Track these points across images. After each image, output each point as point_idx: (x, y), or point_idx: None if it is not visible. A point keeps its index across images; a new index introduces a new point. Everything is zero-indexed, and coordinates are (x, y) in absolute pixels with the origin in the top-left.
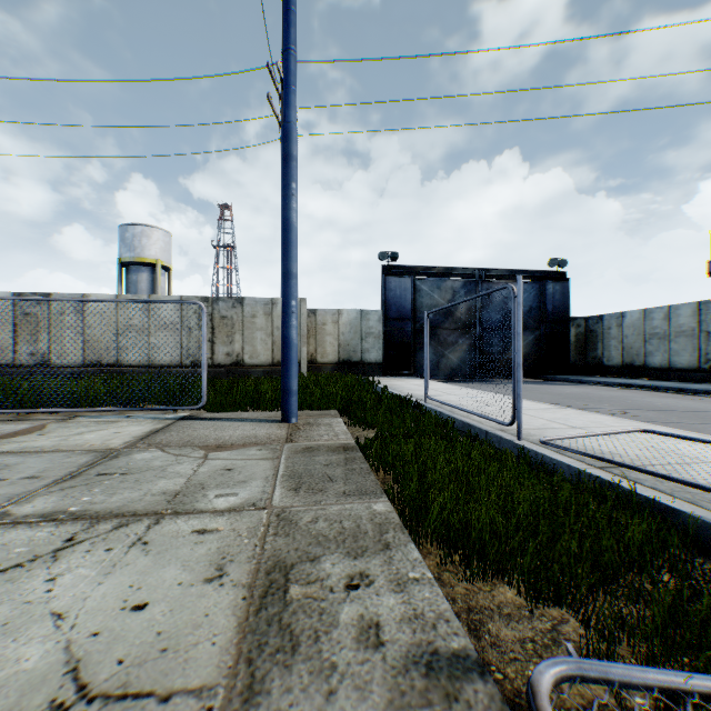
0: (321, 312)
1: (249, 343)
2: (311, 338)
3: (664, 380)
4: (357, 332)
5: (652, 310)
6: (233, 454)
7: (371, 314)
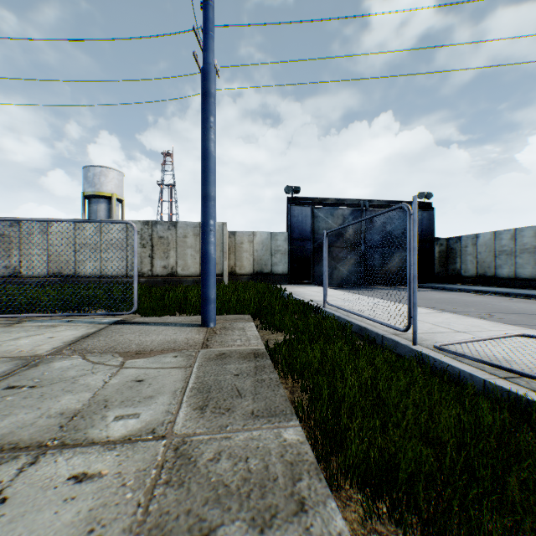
0: (239, 234)
1: (181, 258)
2: (231, 254)
3: (511, 287)
4: (267, 250)
5: (501, 232)
6: (149, 362)
7: (279, 236)
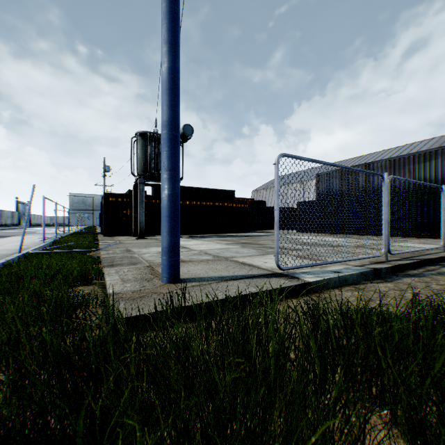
0: None
1: None
2: None
3: None
4: None
5: None
6: None
7: None
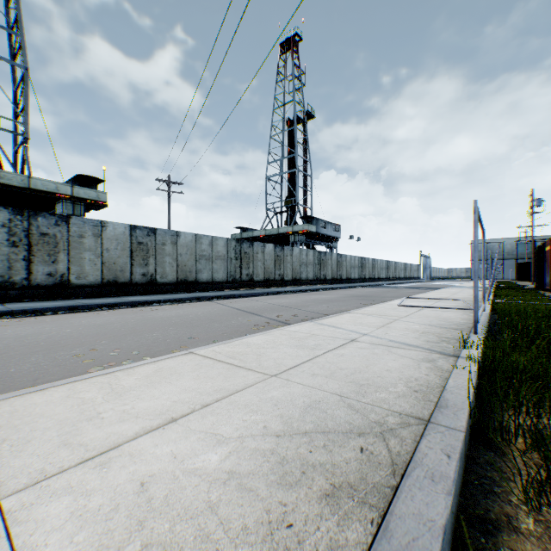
0: None
1: None
2: None
3: None
4: None
5: None
6: None
7: None
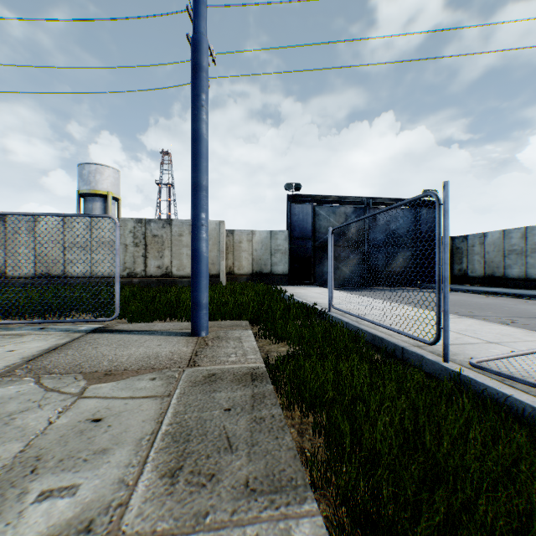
0: (238, 232)
1: (176, 258)
2: (230, 253)
3: (522, 288)
4: (267, 249)
5: (511, 231)
6: (118, 388)
7: (279, 234)
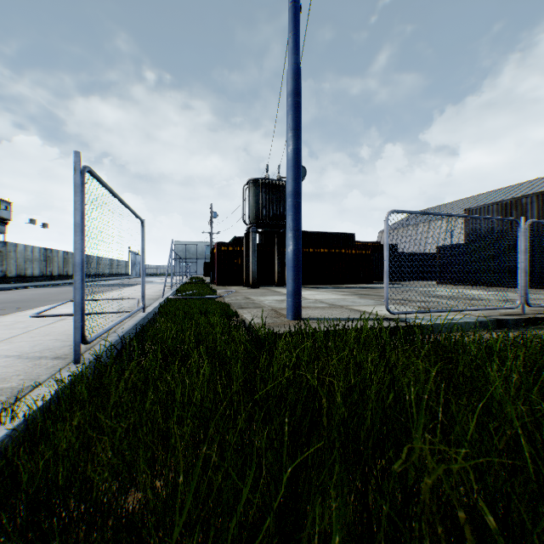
0: None
1: None
2: None
3: None
4: None
5: None
6: None
7: None
